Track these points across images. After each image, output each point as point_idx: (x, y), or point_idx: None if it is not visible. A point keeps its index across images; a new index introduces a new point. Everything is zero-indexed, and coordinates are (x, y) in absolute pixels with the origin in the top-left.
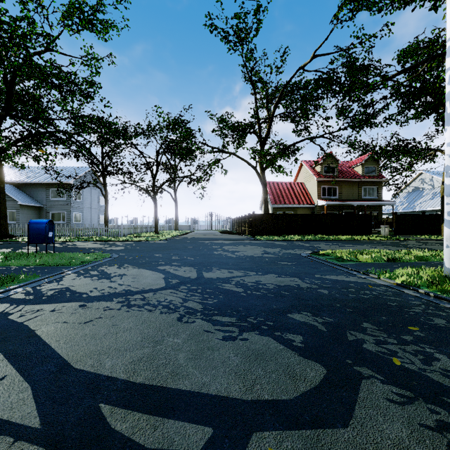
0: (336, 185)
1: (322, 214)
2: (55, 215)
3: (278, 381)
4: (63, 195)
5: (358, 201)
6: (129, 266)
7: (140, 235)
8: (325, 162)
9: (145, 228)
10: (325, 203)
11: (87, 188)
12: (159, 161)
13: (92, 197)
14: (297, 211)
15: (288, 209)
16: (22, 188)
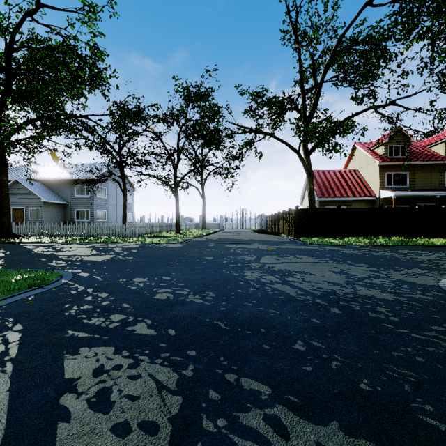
0: (406, 170)
1: (394, 208)
2: (79, 213)
3: None
4: (87, 191)
5: (443, 190)
6: (2, 344)
7: (158, 235)
8: (390, 140)
9: (167, 226)
10: (394, 194)
11: (112, 185)
12: (181, 148)
13: (118, 194)
14: (350, 205)
15: (339, 203)
16: (48, 186)
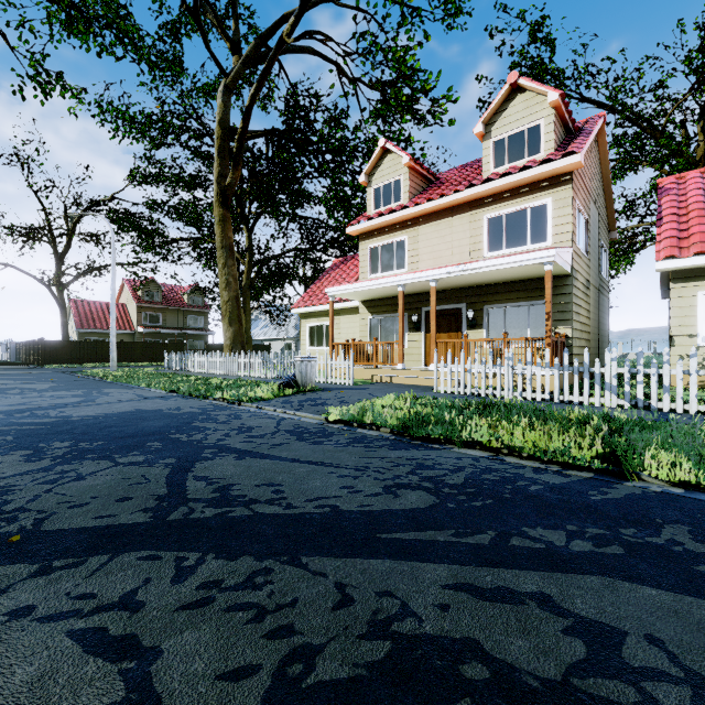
0: (160, 312)
1: (133, 342)
2: None
3: (4, 382)
4: None
5: (180, 330)
6: None
7: None
8: (147, 287)
9: None
10: (144, 331)
11: None
12: None
13: None
14: None
15: (101, 335)
16: None
